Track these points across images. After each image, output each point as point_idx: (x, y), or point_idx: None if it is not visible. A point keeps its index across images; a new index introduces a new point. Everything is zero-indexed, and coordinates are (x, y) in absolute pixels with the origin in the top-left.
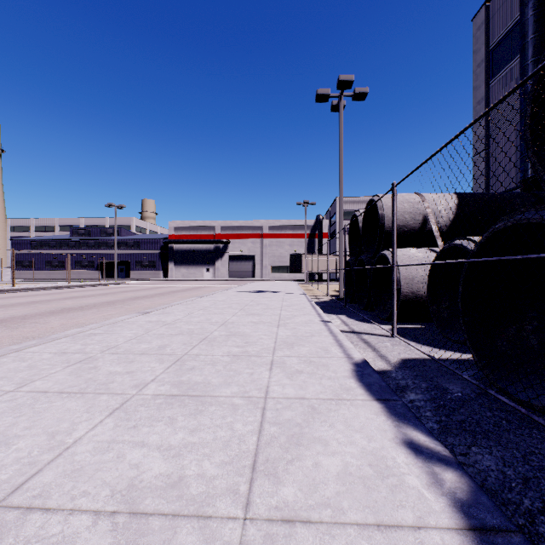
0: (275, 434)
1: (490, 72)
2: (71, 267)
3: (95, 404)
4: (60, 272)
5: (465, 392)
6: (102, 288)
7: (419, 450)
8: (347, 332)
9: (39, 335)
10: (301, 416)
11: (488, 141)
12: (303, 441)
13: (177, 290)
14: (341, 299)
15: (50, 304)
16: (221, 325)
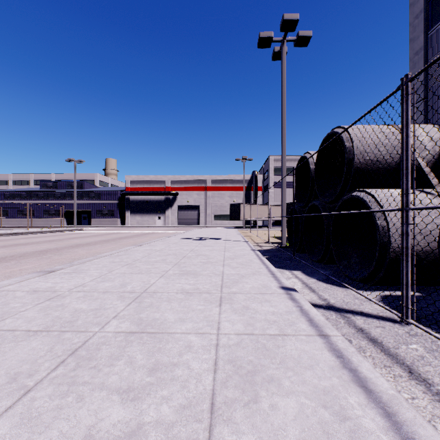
0: None
1: (429, 22)
2: (40, 215)
3: None
4: (30, 220)
5: None
6: (57, 234)
7: None
8: (321, 308)
9: None
10: None
11: (427, 90)
12: None
13: (125, 237)
14: (284, 247)
15: None
16: (133, 301)
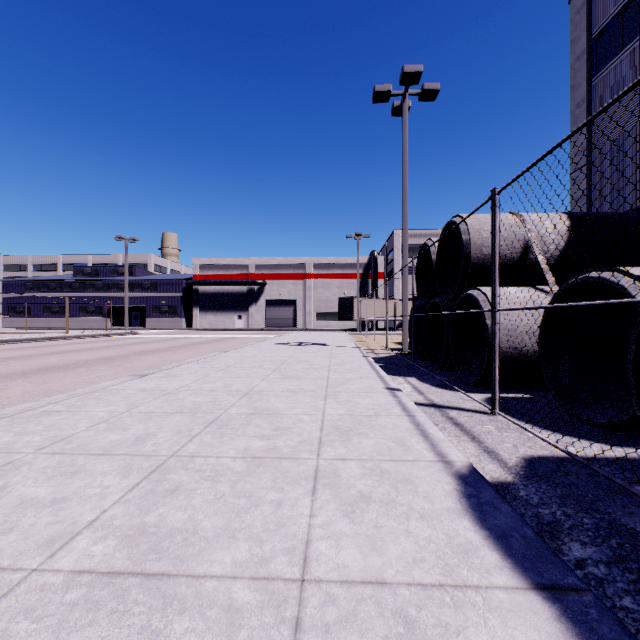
0: None
1: (593, 66)
2: (75, 314)
3: None
4: (61, 320)
5: None
6: (107, 339)
7: None
8: (423, 405)
9: None
10: None
11: (591, 154)
12: None
13: (199, 342)
14: (405, 354)
15: (28, 361)
16: (243, 396)
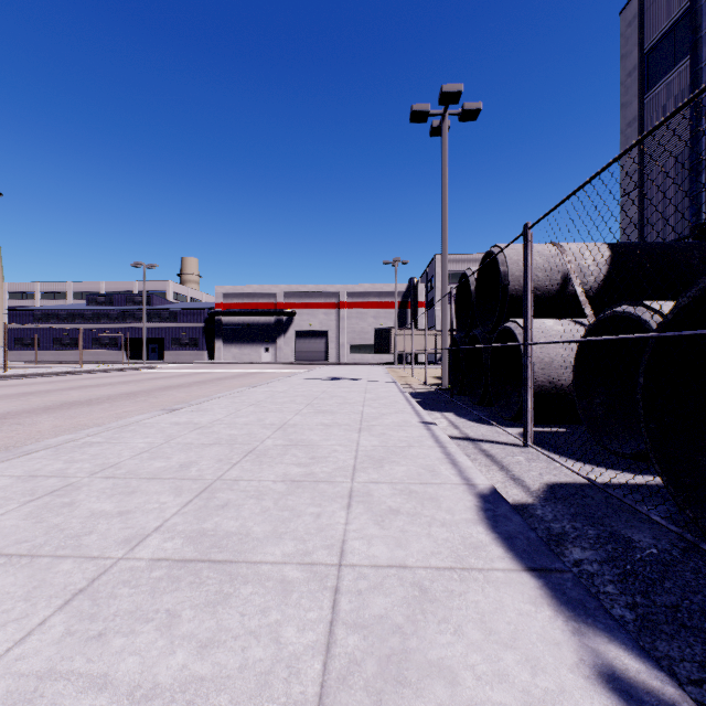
0: (356, 654)
1: (644, 83)
2: (88, 346)
3: (46, 580)
4: (72, 353)
5: (661, 546)
6: (125, 374)
7: (634, 698)
8: (458, 439)
9: (16, 444)
10: (403, 609)
11: (642, 176)
12: (409, 673)
13: (224, 377)
14: (444, 389)
15: (48, 396)
16: (278, 429)
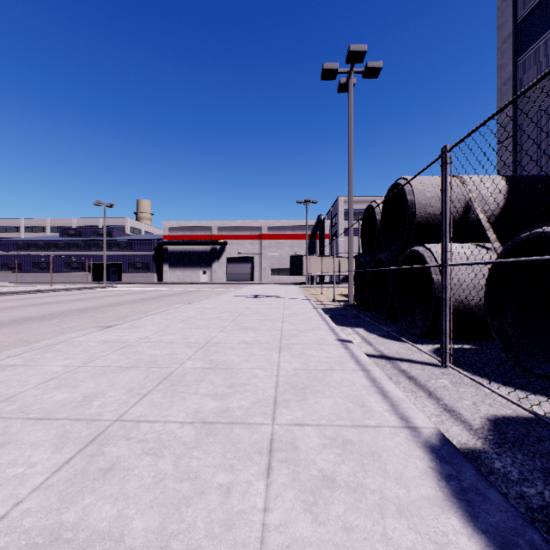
0: None
1: (518, 48)
2: (60, 270)
3: None
4: (48, 275)
5: None
6: (86, 292)
7: None
8: (374, 357)
9: None
10: None
11: (516, 126)
12: None
13: (167, 295)
14: (350, 305)
15: (10, 312)
16: (200, 349)
